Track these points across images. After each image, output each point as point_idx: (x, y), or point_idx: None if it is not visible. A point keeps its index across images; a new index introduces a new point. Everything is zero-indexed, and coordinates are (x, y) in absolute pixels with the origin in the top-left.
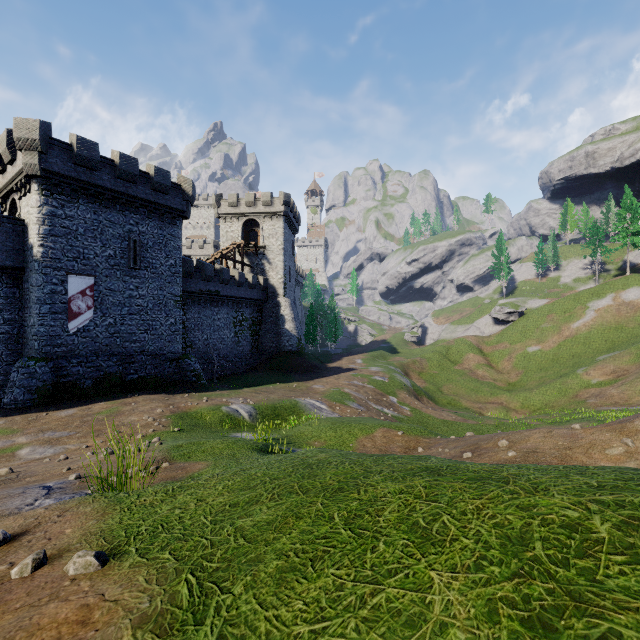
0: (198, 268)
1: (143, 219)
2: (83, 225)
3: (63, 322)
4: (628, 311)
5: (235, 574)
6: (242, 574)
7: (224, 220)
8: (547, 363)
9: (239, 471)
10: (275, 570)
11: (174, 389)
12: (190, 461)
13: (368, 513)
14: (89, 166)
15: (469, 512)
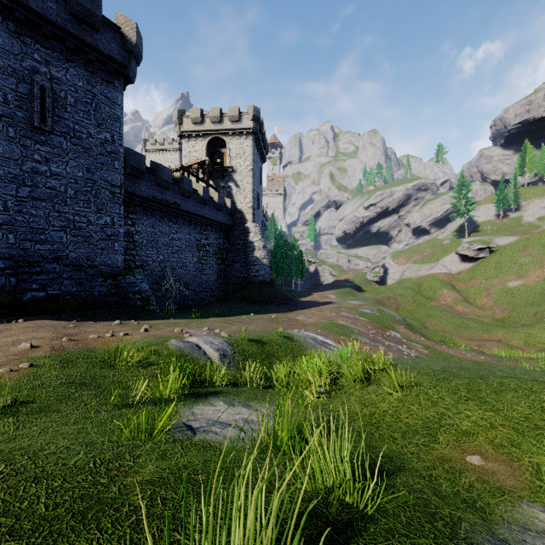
0: (151, 169)
1: (58, 59)
2: None
3: None
4: None
5: None
6: None
7: (187, 139)
8: (536, 298)
9: None
10: None
11: (103, 315)
12: None
13: None
14: None
15: None
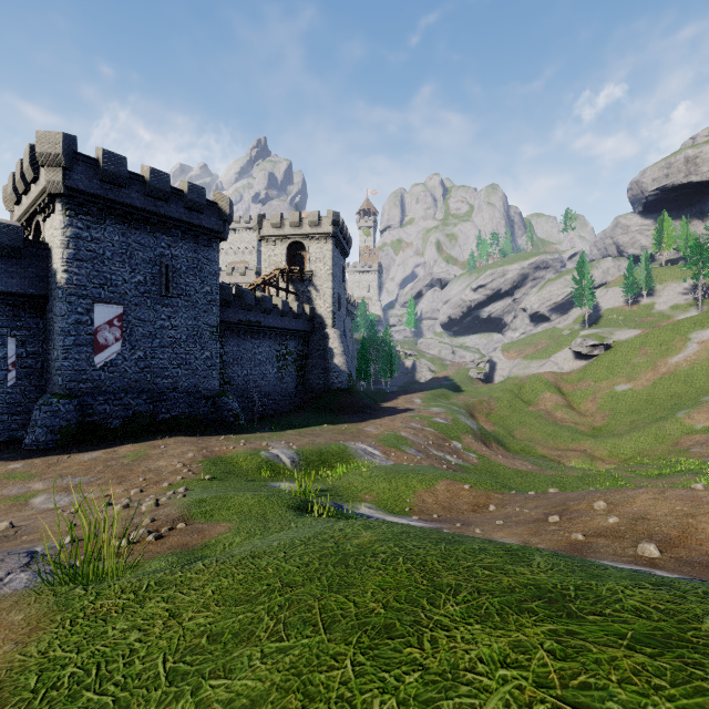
0: (237, 296)
1: (176, 241)
2: (110, 248)
3: (89, 355)
4: None
5: None
6: None
7: (266, 243)
8: (640, 404)
9: (247, 558)
10: None
11: (209, 430)
12: (211, 521)
13: None
14: (117, 183)
15: None
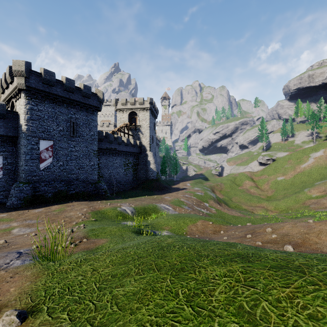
0: (106, 136)
1: (77, 111)
2: (47, 114)
3: (37, 164)
4: None
5: None
6: None
7: (119, 112)
8: (288, 186)
9: (120, 249)
10: None
11: (93, 198)
12: (98, 238)
13: (203, 292)
14: (50, 84)
15: (282, 299)
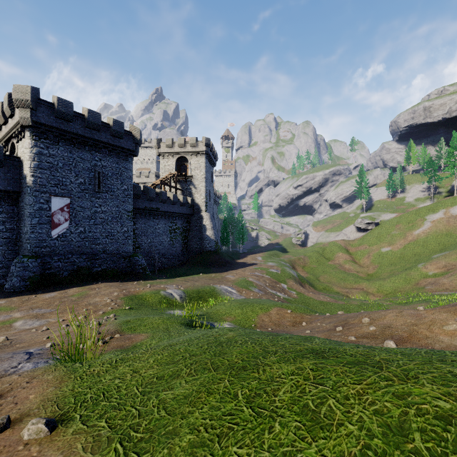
0: (144, 191)
1: (105, 156)
2: (62, 161)
3: (48, 230)
4: (455, 222)
5: (155, 446)
6: (160, 446)
7: (163, 157)
8: (396, 260)
9: (167, 346)
10: (188, 444)
11: (127, 278)
12: (135, 333)
13: (266, 392)
14: (66, 119)
15: (351, 397)
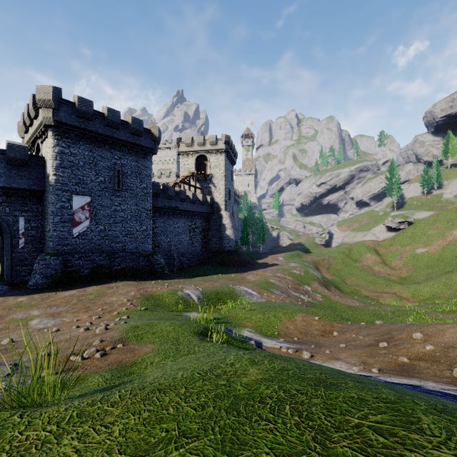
0: (163, 190)
1: (124, 155)
2: (83, 160)
3: (69, 228)
4: None
5: None
6: None
7: (182, 156)
8: (433, 262)
9: (155, 391)
10: None
11: (145, 277)
12: (140, 343)
13: None
14: (86, 118)
15: None
